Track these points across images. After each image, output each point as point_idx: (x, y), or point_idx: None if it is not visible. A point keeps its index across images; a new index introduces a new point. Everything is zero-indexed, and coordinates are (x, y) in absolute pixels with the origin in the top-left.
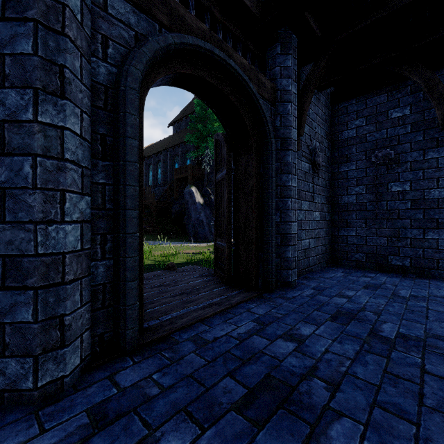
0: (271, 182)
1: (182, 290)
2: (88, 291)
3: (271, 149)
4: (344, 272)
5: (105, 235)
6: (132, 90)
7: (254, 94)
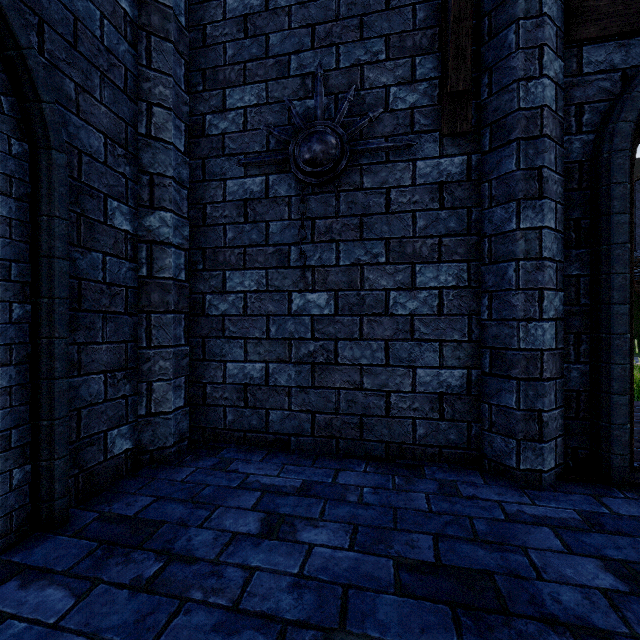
0: None
1: None
2: (560, 395)
3: None
4: None
5: (578, 335)
6: (619, 153)
7: None
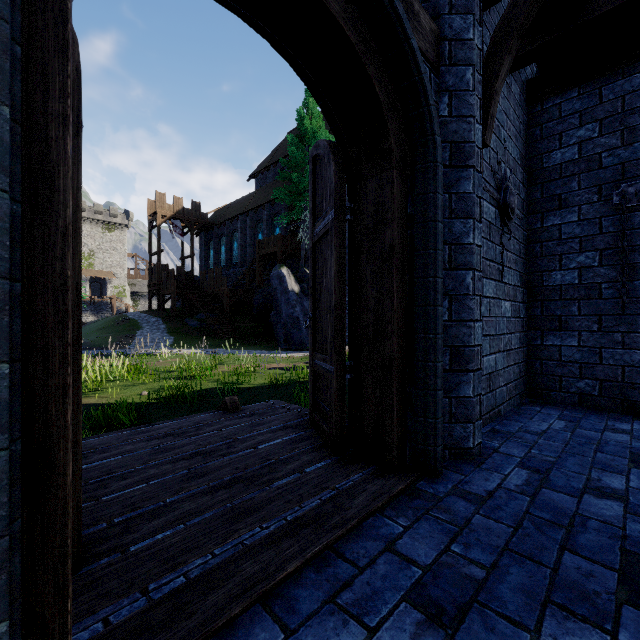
0: (434, 231)
1: (238, 469)
2: None
3: (434, 159)
4: (563, 418)
5: None
6: None
7: (401, 18)
